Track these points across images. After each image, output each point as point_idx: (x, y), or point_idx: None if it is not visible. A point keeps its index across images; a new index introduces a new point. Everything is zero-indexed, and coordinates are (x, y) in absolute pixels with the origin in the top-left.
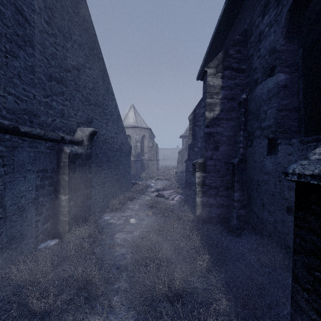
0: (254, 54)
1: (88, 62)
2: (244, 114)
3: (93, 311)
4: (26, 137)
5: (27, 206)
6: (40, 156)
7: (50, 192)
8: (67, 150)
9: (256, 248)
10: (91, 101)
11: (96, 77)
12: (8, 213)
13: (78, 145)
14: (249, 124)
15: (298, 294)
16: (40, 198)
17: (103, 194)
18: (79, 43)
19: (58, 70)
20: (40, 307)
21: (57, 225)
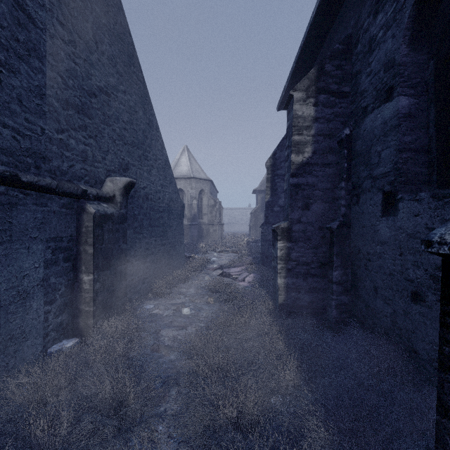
0: (361, 70)
1: (121, 84)
2: (347, 157)
3: (126, 448)
4: (31, 189)
5: (31, 290)
6: (51, 218)
7: (67, 271)
8: (92, 210)
9: (366, 352)
10: (127, 139)
11: (133, 106)
12: (3, 301)
13: (107, 202)
14: (354, 172)
15: (448, 435)
16: (52, 279)
17: (144, 273)
18: (110, 55)
19: (78, 94)
20: (48, 442)
21: (77, 318)
